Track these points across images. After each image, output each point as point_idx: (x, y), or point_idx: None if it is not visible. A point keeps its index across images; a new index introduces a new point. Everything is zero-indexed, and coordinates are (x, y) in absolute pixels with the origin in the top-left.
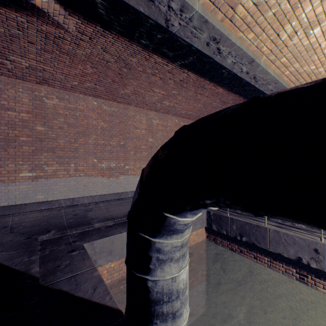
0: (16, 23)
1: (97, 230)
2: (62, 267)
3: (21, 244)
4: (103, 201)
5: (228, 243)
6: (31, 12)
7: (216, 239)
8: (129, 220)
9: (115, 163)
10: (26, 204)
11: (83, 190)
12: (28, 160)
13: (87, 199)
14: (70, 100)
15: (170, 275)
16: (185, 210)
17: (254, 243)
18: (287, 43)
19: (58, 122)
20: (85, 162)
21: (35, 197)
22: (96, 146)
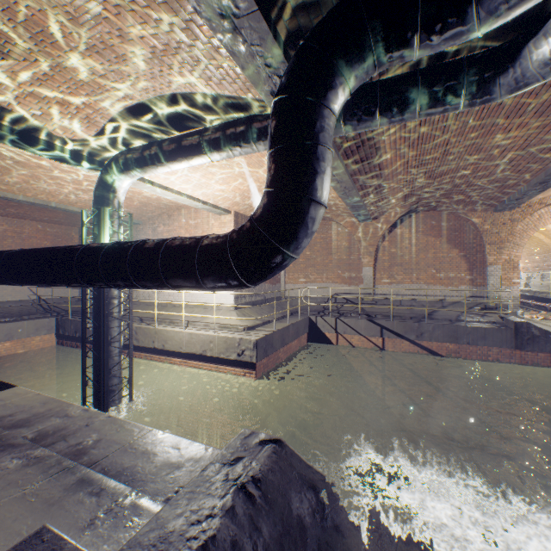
0: None
1: None
2: None
3: None
4: None
5: (71, 342)
6: None
7: (64, 342)
8: None
9: None
10: None
11: None
12: None
13: None
14: None
15: None
16: None
17: None
18: (68, 198)
19: None
20: None
21: None
22: None
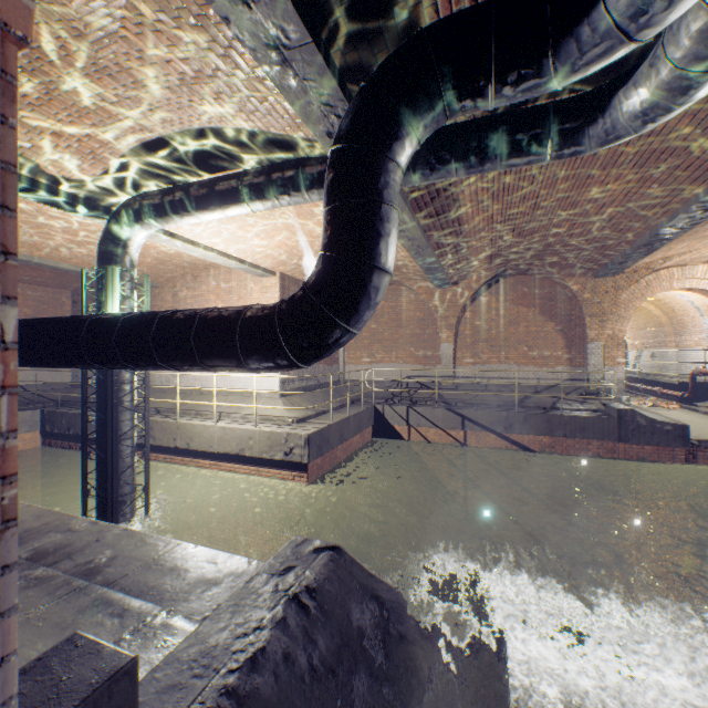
0: None
1: None
2: None
3: None
4: None
5: (62, 442)
6: None
7: (52, 442)
8: None
9: None
10: None
11: None
12: None
13: None
14: None
15: None
16: None
17: (79, 433)
18: (59, 253)
19: None
20: None
21: None
22: None
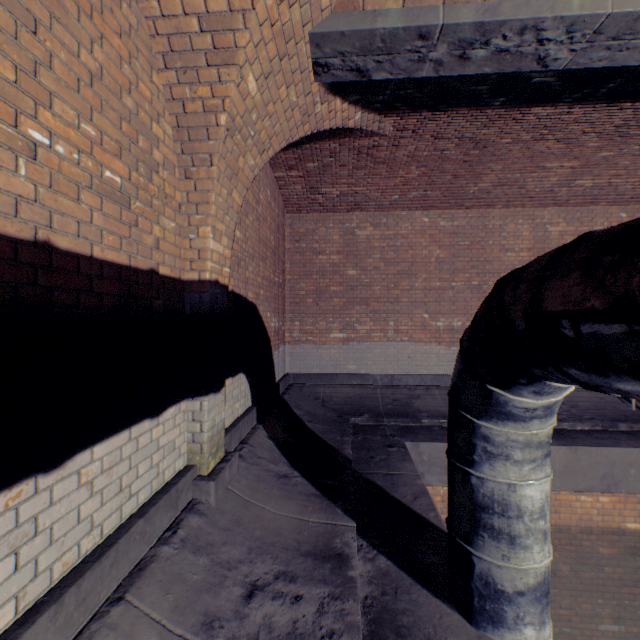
0: (328, 151)
1: (426, 429)
2: (376, 460)
3: (333, 421)
4: (438, 386)
5: None
6: (343, 135)
7: None
8: (448, 395)
9: (460, 321)
10: (336, 374)
11: (406, 363)
12: (338, 317)
13: (413, 379)
14: (388, 224)
15: (504, 479)
16: (514, 383)
17: None
18: None
19: (372, 260)
20: (410, 318)
21: (346, 367)
22: (426, 293)
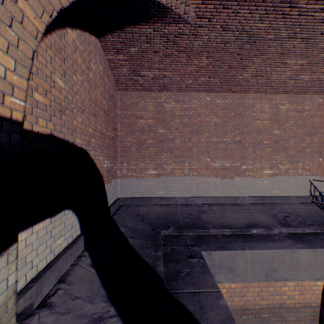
0: (145, 37)
1: (213, 237)
2: (183, 274)
3: (149, 234)
4: (216, 204)
5: None
6: (156, 18)
7: None
8: None
9: (229, 163)
10: (151, 198)
11: (196, 190)
12: (152, 160)
13: (200, 199)
14: (184, 100)
15: None
16: None
17: None
18: None
19: (174, 123)
20: (198, 161)
21: (157, 193)
22: (208, 145)
